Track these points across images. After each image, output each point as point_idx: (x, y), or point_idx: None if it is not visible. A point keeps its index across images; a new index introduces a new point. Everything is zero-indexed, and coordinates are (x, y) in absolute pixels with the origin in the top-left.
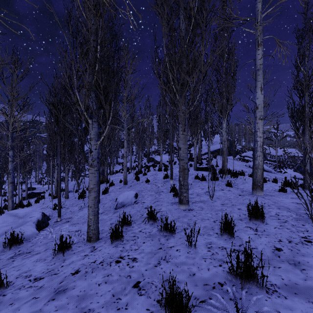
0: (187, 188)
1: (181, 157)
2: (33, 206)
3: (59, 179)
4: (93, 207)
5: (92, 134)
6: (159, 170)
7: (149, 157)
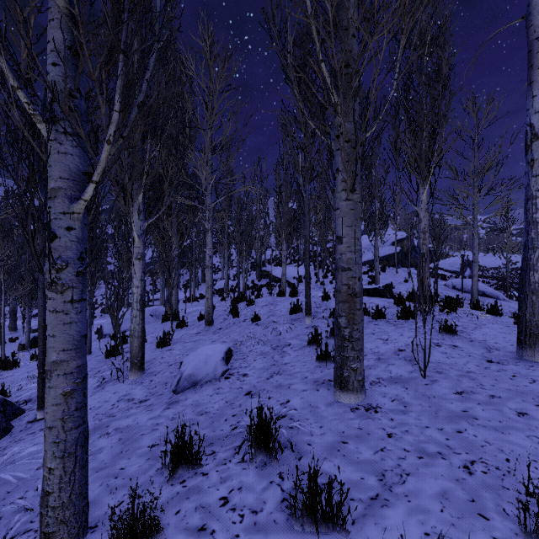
0: (359, 347)
1: (344, 262)
2: (21, 368)
3: (42, 318)
4: (58, 428)
5: (54, 177)
6: (279, 295)
7: (260, 270)
